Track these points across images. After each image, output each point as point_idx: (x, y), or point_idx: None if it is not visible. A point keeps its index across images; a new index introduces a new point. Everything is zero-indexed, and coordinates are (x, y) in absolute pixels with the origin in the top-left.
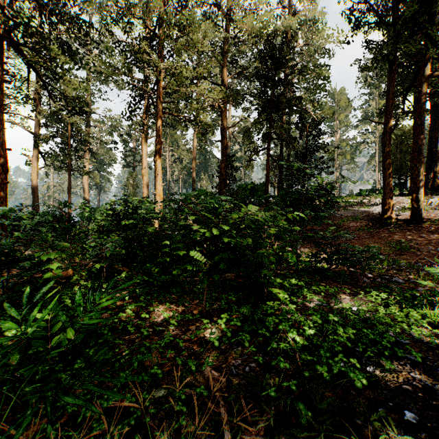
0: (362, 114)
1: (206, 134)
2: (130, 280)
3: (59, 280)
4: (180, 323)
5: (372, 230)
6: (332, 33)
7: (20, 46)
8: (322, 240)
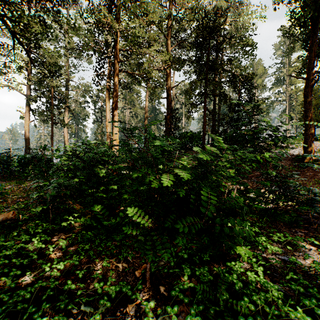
0: (275, 79)
1: (154, 89)
2: (80, 219)
3: (2, 222)
4: (116, 296)
5: (297, 169)
6: (256, 9)
7: (1, 17)
8: (254, 177)
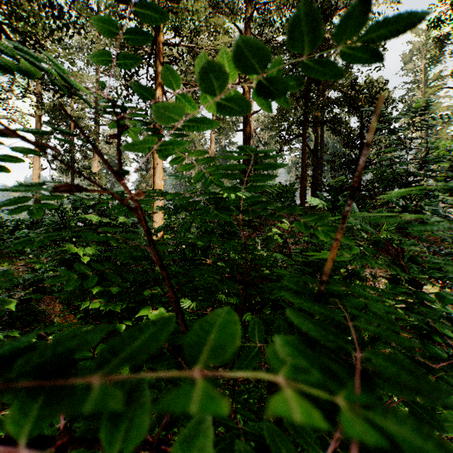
0: (403, 107)
1: None
2: None
3: None
4: None
5: None
6: None
7: None
8: None
